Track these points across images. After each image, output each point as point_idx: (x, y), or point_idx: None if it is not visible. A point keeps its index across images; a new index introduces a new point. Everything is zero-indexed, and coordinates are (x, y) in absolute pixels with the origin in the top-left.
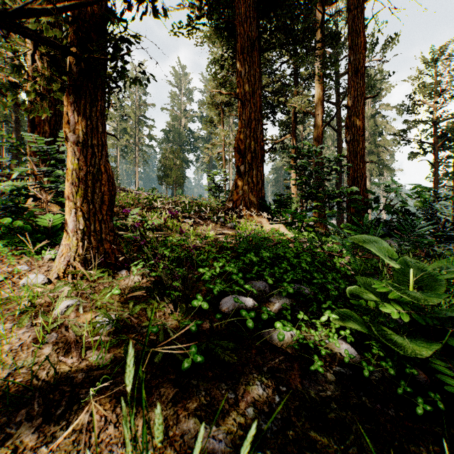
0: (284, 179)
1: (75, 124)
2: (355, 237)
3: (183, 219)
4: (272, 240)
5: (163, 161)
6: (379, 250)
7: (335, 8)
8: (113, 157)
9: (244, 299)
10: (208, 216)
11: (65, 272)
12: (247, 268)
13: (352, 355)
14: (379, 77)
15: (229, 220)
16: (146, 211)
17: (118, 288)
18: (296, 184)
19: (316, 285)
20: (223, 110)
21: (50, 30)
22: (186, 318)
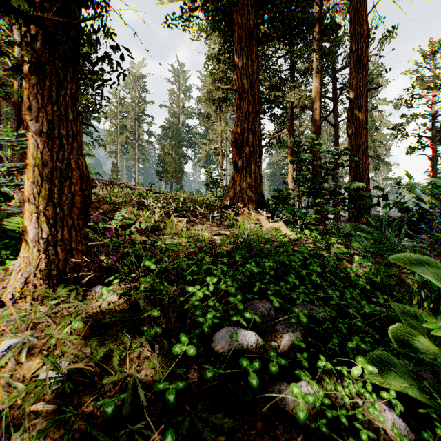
0: (281, 174)
1: (38, 110)
2: (398, 256)
3: (177, 217)
4: (272, 240)
5: (162, 156)
6: (435, 277)
7: (332, 4)
8: (114, 153)
9: (244, 334)
10: (204, 213)
11: (23, 292)
12: (246, 282)
13: (405, 436)
14: (376, 72)
15: (226, 218)
16: (139, 209)
17: (85, 315)
18: (296, 180)
19: (332, 306)
20: (220, 105)
21: (13, 1)
22: (167, 363)
